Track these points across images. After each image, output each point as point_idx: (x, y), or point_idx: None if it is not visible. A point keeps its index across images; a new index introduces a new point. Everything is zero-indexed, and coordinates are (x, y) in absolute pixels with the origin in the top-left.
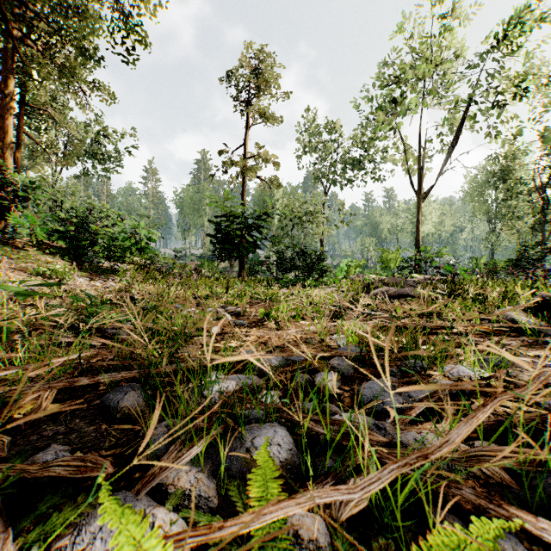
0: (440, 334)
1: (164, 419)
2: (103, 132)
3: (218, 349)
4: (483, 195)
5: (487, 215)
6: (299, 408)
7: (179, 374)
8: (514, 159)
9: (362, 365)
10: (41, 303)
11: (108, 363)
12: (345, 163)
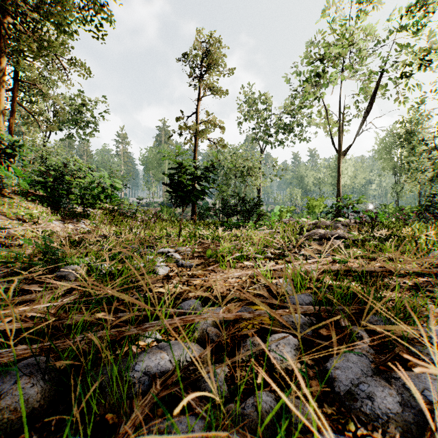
0: (385, 278)
1: (62, 423)
2: (82, 103)
3: (161, 295)
4: (390, 154)
5: (393, 170)
6: (253, 408)
7: (92, 351)
8: (417, 123)
9: (318, 320)
10: (15, 243)
11: (17, 327)
12: (278, 127)
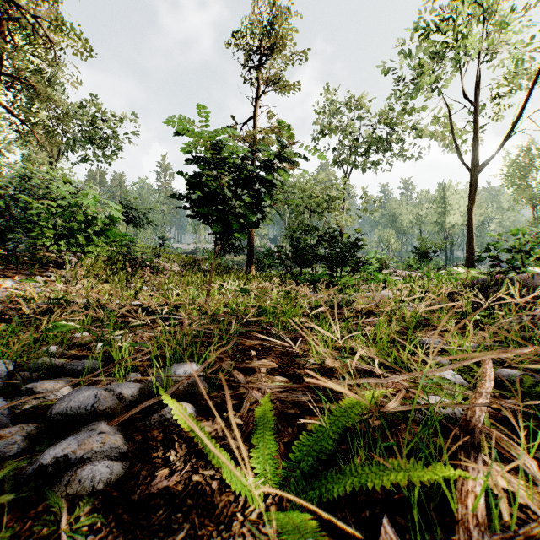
0: None
1: None
2: (102, 114)
3: None
4: (525, 179)
5: (530, 201)
6: None
7: None
8: None
9: None
10: None
11: None
12: (369, 142)
